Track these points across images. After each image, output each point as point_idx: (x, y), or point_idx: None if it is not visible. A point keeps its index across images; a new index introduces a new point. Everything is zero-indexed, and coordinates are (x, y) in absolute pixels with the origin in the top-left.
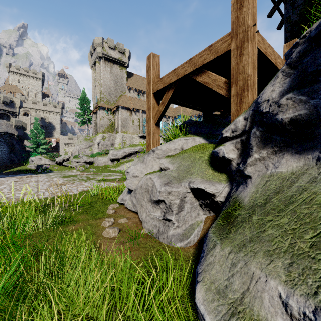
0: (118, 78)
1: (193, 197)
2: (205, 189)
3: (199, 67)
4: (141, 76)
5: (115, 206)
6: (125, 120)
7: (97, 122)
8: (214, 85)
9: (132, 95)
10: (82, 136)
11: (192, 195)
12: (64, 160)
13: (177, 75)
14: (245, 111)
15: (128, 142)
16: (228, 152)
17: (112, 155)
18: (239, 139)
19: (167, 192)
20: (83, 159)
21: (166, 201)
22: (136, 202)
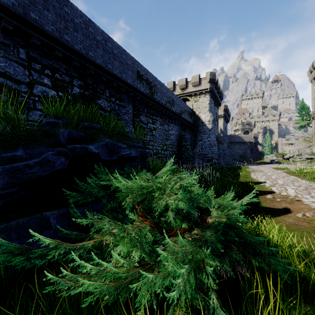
0: None
1: None
2: None
3: None
4: None
5: None
6: None
7: None
8: None
9: None
10: (301, 138)
11: None
12: (290, 157)
13: None
14: None
15: None
16: None
17: None
18: None
19: None
20: (304, 156)
21: None
22: None
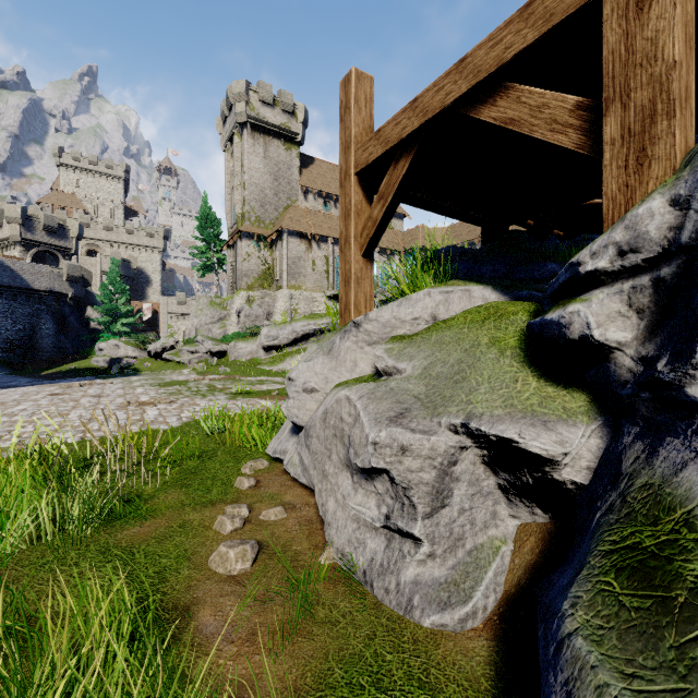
0: (281, 169)
1: (479, 463)
2: (524, 442)
3: (489, 79)
4: (331, 164)
5: (259, 466)
6: (296, 261)
7: (236, 265)
8: (538, 123)
9: (311, 205)
10: (205, 297)
11: (477, 457)
12: (166, 348)
13: (423, 113)
14: (670, 178)
15: (302, 308)
16: (604, 321)
17: (266, 337)
18: (649, 277)
19: (397, 445)
20: (204, 346)
21: (394, 473)
22: (310, 463)
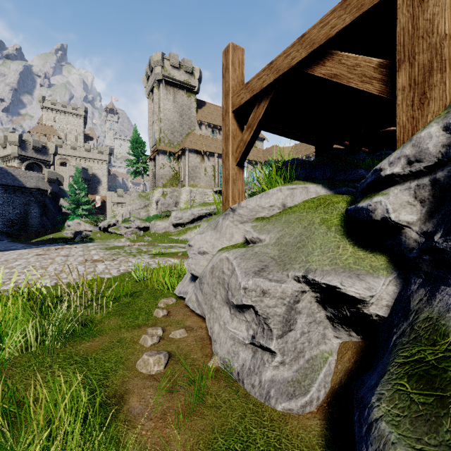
0: (184, 109)
1: (314, 301)
2: (344, 288)
3: (320, 48)
4: (216, 106)
5: (170, 302)
6: (194, 168)
7: (155, 171)
8: (353, 77)
9: (203, 133)
10: (135, 192)
11: (313, 297)
12: (110, 225)
13: (277, 71)
14: (443, 112)
15: (198, 199)
16: (398, 208)
17: (174, 218)
18: (428, 178)
19: (259, 290)
20: (135, 223)
21: (257, 308)
22: (203, 301)
